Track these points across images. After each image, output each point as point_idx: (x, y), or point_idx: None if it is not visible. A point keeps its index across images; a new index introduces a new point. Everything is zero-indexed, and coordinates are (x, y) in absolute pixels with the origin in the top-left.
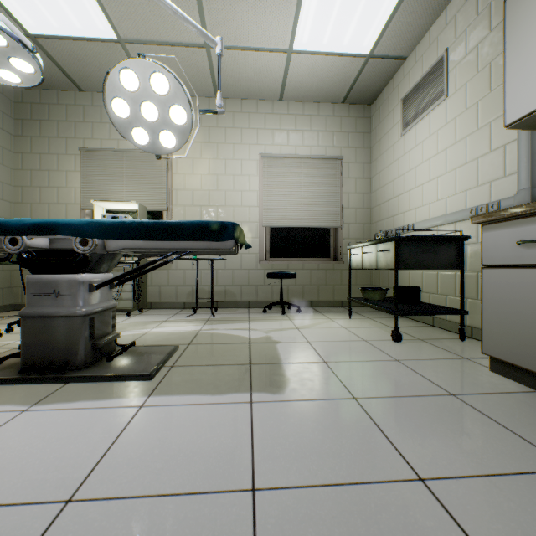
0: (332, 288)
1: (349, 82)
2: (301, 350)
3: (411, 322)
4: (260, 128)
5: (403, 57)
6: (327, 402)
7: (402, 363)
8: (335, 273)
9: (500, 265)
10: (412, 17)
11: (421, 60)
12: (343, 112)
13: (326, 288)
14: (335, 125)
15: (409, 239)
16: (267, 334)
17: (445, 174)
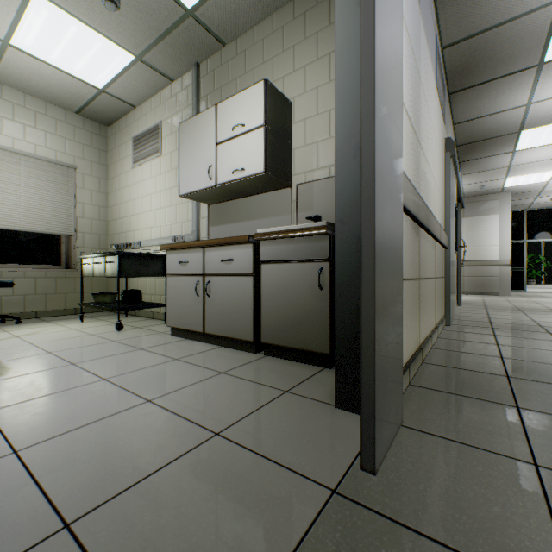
0: (64, 296)
1: (84, 100)
2: (23, 350)
3: (139, 318)
4: None
5: (134, 105)
6: (50, 370)
7: (118, 342)
8: (68, 281)
9: (174, 274)
10: (137, 83)
11: (147, 117)
12: (78, 123)
13: (56, 297)
14: (68, 132)
15: (130, 255)
16: None
17: (161, 209)
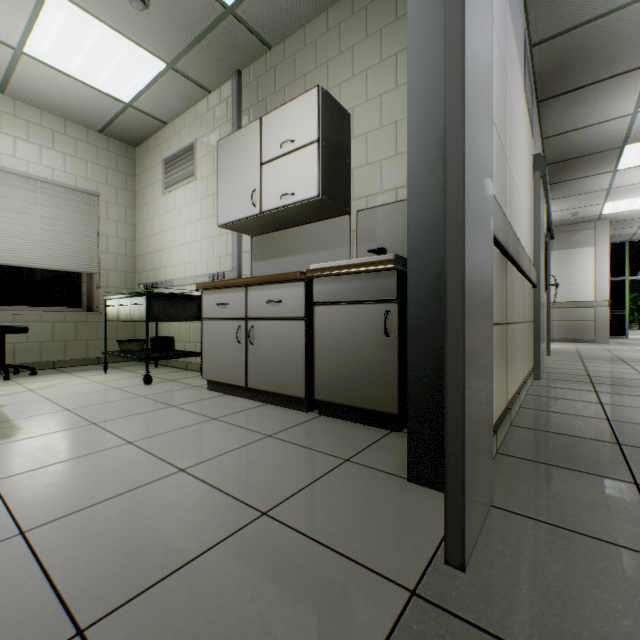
0: (85, 344)
1: (108, 117)
2: (38, 406)
3: (171, 369)
4: None
5: (165, 121)
6: (67, 431)
7: (146, 397)
8: (90, 326)
9: (211, 318)
10: (169, 96)
11: (180, 135)
12: (102, 143)
13: (77, 344)
14: (90, 154)
15: (160, 296)
16: None
17: (196, 242)
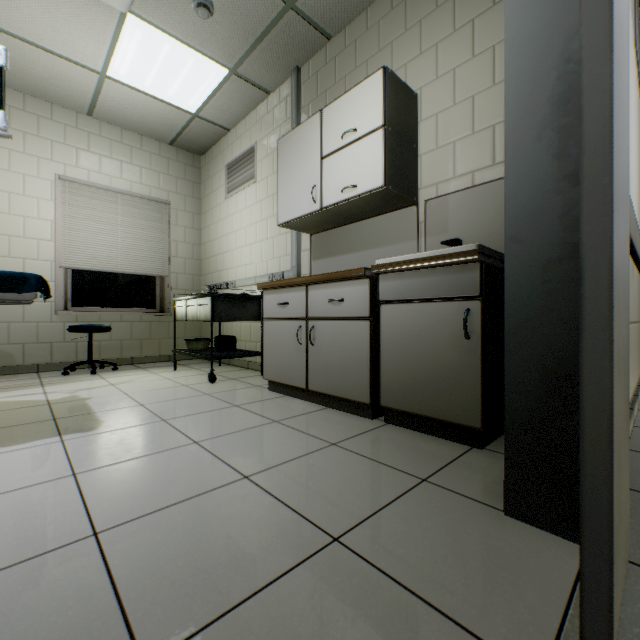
0: (158, 342)
1: (177, 129)
2: (117, 401)
3: (233, 367)
4: (58, 141)
5: (227, 128)
6: (140, 426)
7: (211, 395)
8: (162, 325)
9: (271, 318)
10: (231, 102)
11: (241, 140)
12: (172, 155)
13: (151, 342)
14: (162, 165)
15: (223, 296)
16: (73, 394)
17: (256, 243)
